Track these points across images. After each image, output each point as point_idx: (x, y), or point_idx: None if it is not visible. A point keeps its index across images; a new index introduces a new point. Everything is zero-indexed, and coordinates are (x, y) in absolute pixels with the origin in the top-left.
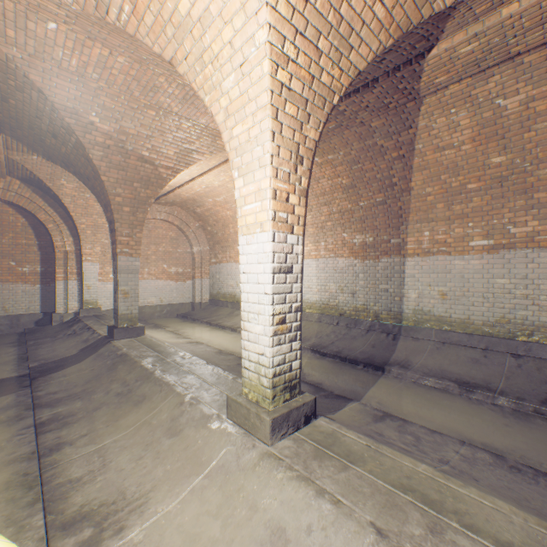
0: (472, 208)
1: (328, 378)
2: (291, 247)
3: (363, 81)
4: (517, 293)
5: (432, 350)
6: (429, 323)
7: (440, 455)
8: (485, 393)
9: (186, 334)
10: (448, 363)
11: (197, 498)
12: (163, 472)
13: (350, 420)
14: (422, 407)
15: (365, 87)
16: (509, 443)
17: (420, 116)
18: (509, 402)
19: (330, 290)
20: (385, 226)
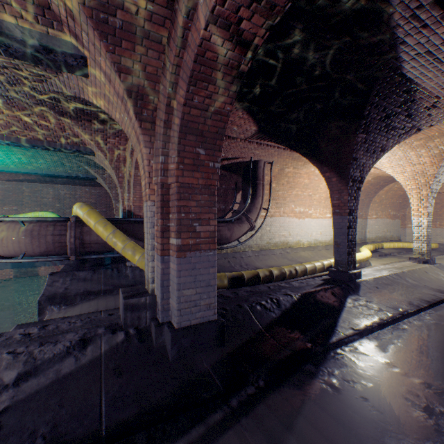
0: None
1: None
2: (420, 221)
3: None
4: None
5: None
6: None
7: None
8: None
9: None
10: None
11: None
12: None
13: None
14: None
15: None
16: None
17: None
18: None
19: None
20: None
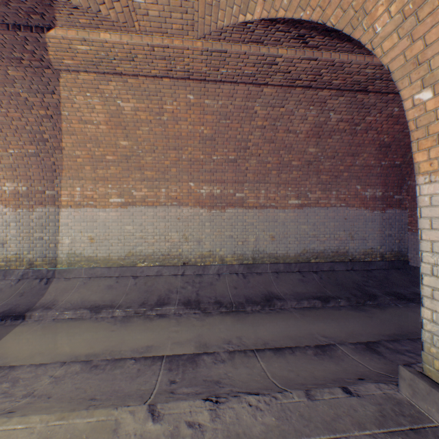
0: (111, 174)
1: None
2: None
3: None
4: (138, 235)
5: (80, 286)
6: (81, 263)
7: (30, 389)
8: (108, 311)
9: None
10: (90, 294)
11: None
12: None
13: None
14: (49, 342)
15: None
16: (108, 344)
17: (61, 86)
18: (122, 311)
19: None
20: (40, 178)
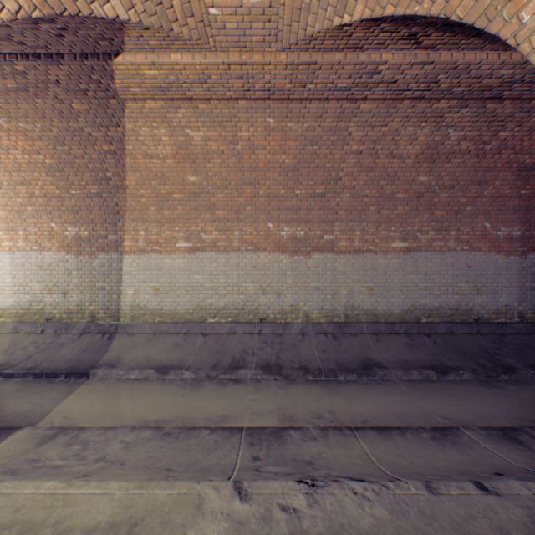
0: (178, 215)
1: (2, 407)
2: None
3: (45, 49)
4: (207, 286)
5: (145, 343)
6: (145, 317)
7: (102, 453)
8: (176, 372)
9: None
10: (156, 352)
11: None
12: None
13: None
14: (116, 404)
15: (49, 57)
16: (179, 410)
17: (126, 118)
18: (192, 374)
19: (33, 291)
20: (102, 221)
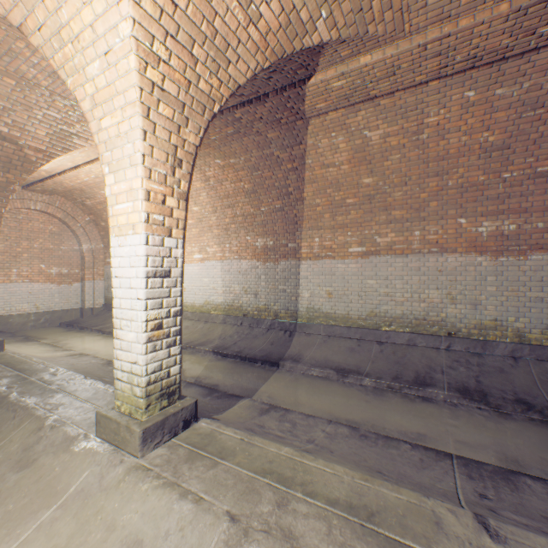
0: (350, 220)
1: (226, 378)
2: (170, 250)
3: (256, 94)
4: (381, 291)
5: (320, 343)
6: (319, 319)
7: (309, 436)
8: (355, 376)
9: (69, 346)
10: (331, 354)
11: (44, 534)
12: (3, 514)
13: (237, 418)
14: (306, 395)
15: (258, 100)
16: (366, 415)
17: (308, 135)
18: (372, 381)
19: (235, 291)
20: (283, 232)
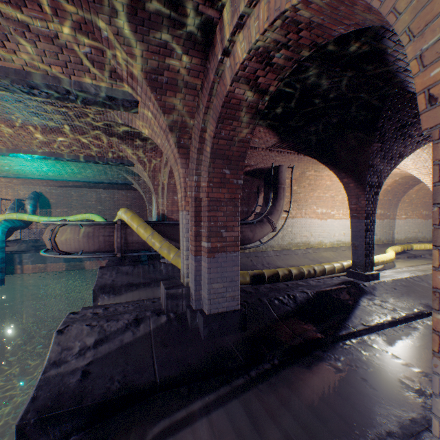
0: None
1: None
2: None
3: None
4: None
5: None
6: None
7: None
8: None
9: None
10: None
11: None
12: None
13: None
14: None
15: None
16: None
17: None
18: None
19: None
20: None
